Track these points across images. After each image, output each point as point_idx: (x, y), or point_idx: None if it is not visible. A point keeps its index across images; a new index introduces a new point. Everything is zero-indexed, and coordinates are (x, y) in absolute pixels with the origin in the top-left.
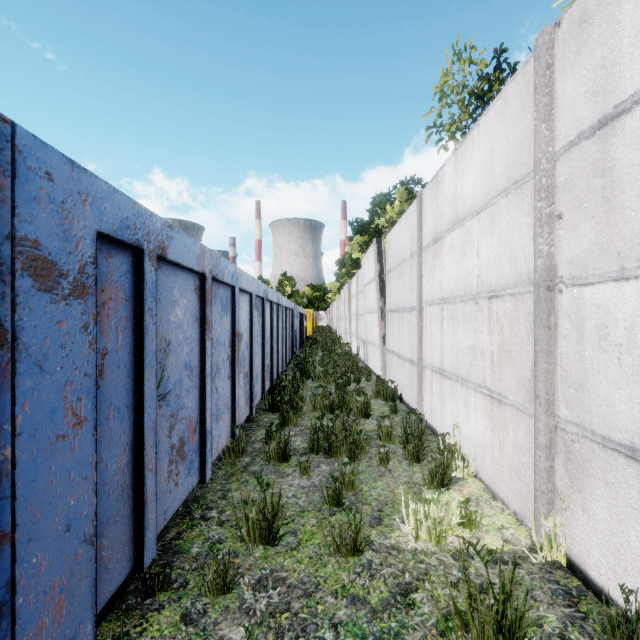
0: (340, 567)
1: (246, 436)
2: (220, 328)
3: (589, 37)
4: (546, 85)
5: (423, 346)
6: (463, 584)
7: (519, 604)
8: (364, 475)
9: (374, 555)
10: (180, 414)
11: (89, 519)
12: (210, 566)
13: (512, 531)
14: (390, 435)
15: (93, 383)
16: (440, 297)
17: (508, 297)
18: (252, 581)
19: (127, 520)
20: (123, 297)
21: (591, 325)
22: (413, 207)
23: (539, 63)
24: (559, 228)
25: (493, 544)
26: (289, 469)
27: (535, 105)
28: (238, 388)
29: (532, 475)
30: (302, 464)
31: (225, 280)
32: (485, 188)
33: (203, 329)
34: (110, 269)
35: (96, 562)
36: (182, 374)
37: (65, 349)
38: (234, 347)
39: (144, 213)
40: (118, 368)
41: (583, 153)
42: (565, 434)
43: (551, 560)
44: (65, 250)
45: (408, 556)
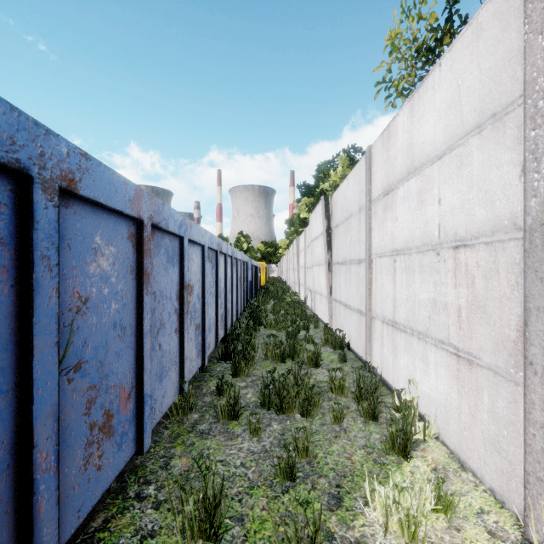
0: None
1: (198, 388)
2: (165, 280)
3: None
4: None
5: (372, 297)
6: None
7: None
8: (318, 436)
9: None
10: (105, 383)
11: None
12: None
13: (494, 517)
14: (342, 388)
15: None
16: (392, 249)
17: (482, 246)
18: None
19: None
20: None
21: None
22: (361, 163)
23: None
24: None
25: (477, 538)
26: (239, 428)
27: (526, 16)
28: (187, 342)
29: (519, 453)
30: (252, 425)
31: (170, 229)
32: (449, 129)
33: (140, 282)
34: None
35: None
36: (108, 335)
37: None
38: (182, 300)
39: (33, 127)
40: None
41: None
42: None
43: None
44: None
45: None
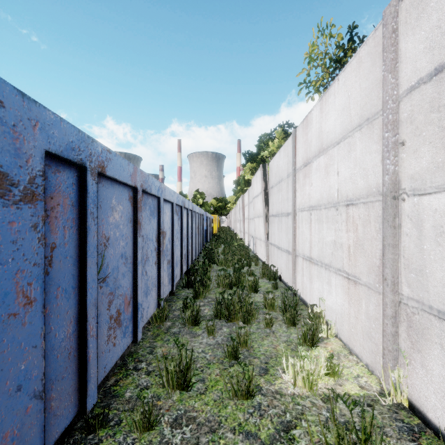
0: (237, 408)
1: (169, 306)
2: (149, 228)
3: (427, 6)
4: (392, 45)
5: (296, 241)
6: (333, 426)
7: (377, 442)
8: (254, 335)
9: (263, 398)
10: (117, 292)
11: (38, 379)
12: (138, 409)
13: (365, 379)
14: (273, 305)
15: (42, 271)
16: (309, 205)
17: (361, 205)
18: (170, 420)
19: (73, 375)
20: (69, 203)
21: (429, 225)
22: (289, 141)
23: (386, 28)
24: (402, 152)
25: (352, 389)
26: (199, 331)
27: (383, 60)
28: (162, 271)
29: (380, 337)
30: (209, 327)
31: (152, 192)
32: (343, 125)
33: (135, 228)
34: (58, 181)
35: (45, 412)
36: (119, 262)
37: (16, 244)
38: (159, 241)
39: (87, 139)
40: (65, 258)
41: (422, 94)
42: (407, 308)
43: (396, 402)
44: (16, 164)
45: (288, 399)
